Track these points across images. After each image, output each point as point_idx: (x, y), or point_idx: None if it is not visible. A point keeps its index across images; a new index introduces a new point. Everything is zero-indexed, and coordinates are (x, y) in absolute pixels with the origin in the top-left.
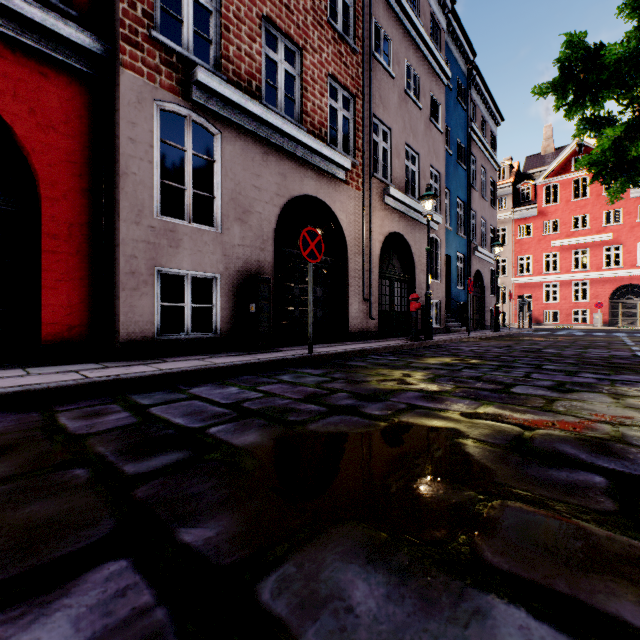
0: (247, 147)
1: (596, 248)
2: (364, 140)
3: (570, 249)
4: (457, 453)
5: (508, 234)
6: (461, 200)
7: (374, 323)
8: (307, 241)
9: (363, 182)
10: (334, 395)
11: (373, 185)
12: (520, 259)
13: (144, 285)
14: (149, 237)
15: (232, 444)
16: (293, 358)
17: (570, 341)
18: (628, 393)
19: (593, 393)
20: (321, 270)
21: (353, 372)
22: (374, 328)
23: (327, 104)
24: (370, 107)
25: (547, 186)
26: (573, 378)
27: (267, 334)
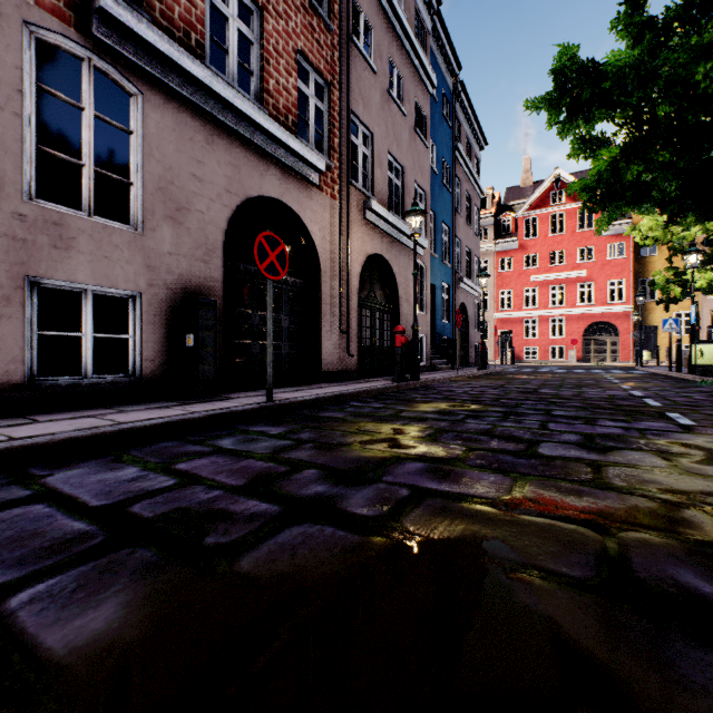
0: (183, 121)
1: (571, 284)
2: (341, 139)
3: (548, 285)
4: (528, 620)
5: (490, 267)
6: (446, 225)
7: (353, 360)
8: (265, 250)
9: (340, 190)
10: (297, 475)
11: (352, 195)
12: (501, 293)
13: (5, 303)
14: (15, 230)
15: (39, 651)
16: (244, 410)
17: (559, 379)
18: (672, 449)
19: (635, 451)
20: (288, 294)
21: (327, 429)
22: (353, 366)
23: (295, 86)
24: (348, 101)
25: (527, 219)
26: (596, 428)
27: (211, 376)
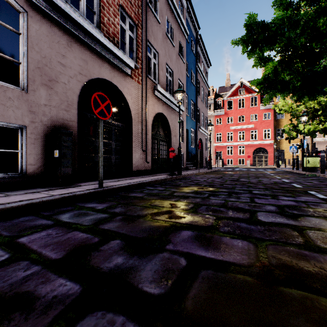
0: (53, 31)
1: (247, 131)
2: (142, 53)
3: (237, 131)
4: None
5: (212, 122)
6: (193, 101)
7: (148, 165)
8: (98, 102)
9: (142, 79)
10: (105, 245)
11: (148, 82)
12: (217, 134)
13: None
14: None
15: None
16: (84, 193)
17: (246, 174)
18: None
19: (313, 217)
20: (115, 131)
21: (132, 204)
22: (148, 168)
23: (118, 23)
24: (146, 35)
25: (228, 101)
26: (280, 201)
27: (69, 173)
